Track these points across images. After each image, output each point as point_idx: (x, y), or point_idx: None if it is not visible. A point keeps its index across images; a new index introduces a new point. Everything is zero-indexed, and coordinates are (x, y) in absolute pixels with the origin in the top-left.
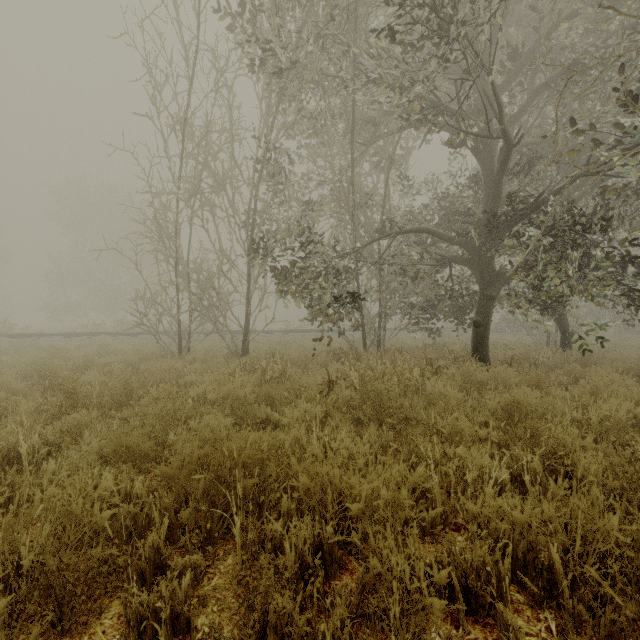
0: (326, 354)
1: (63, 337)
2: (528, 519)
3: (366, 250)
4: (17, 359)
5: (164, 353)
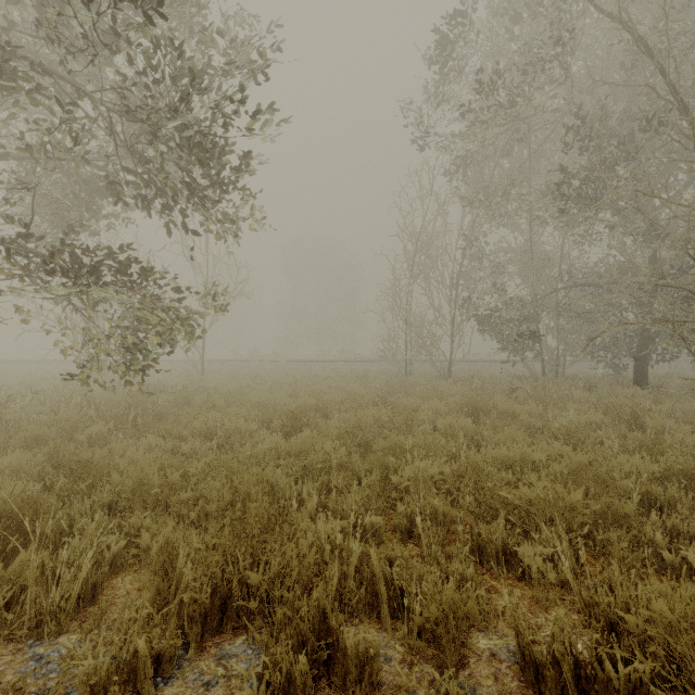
0: (511, 378)
1: (315, 362)
2: (575, 420)
3: (544, 302)
4: (326, 374)
5: (396, 374)
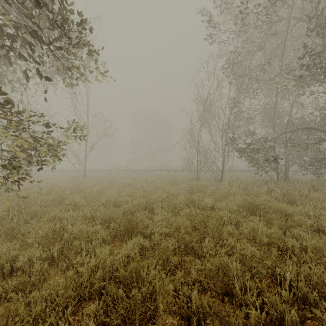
0: (259, 181)
1: (147, 171)
2: None
3: (279, 138)
4: (153, 178)
5: (192, 178)
